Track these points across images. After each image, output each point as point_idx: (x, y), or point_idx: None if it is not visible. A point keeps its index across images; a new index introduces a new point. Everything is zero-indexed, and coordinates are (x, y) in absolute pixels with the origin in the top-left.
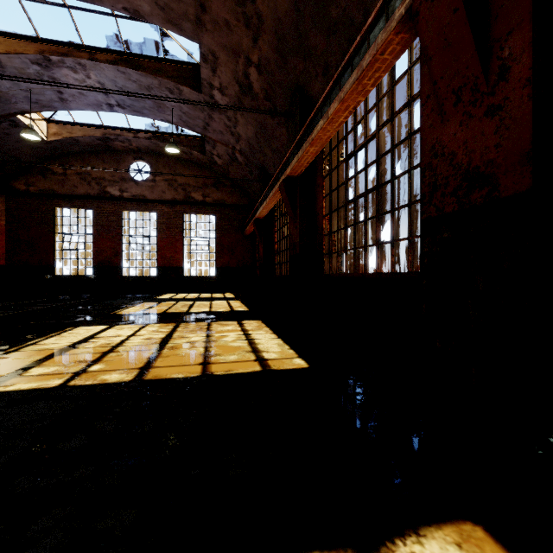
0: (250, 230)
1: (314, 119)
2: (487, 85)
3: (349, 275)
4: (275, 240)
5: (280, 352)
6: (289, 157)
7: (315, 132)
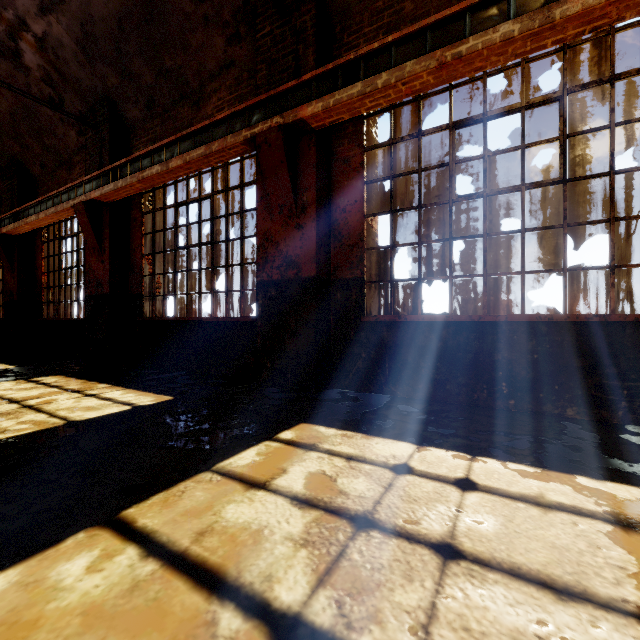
0: None
1: (30, 208)
2: (102, 252)
3: (60, 319)
4: None
5: None
6: (5, 218)
7: (30, 220)
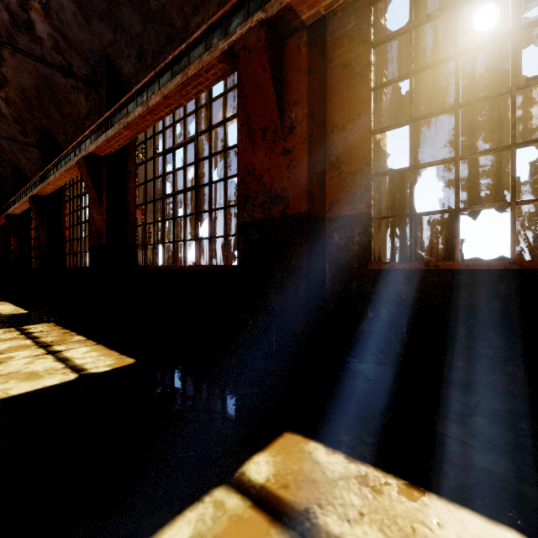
0: (2, 221)
1: (51, 170)
2: (101, 204)
3: (76, 268)
4: (31, 236)
5: (13, 310)
6: (36, 181)
7: (50, 180)
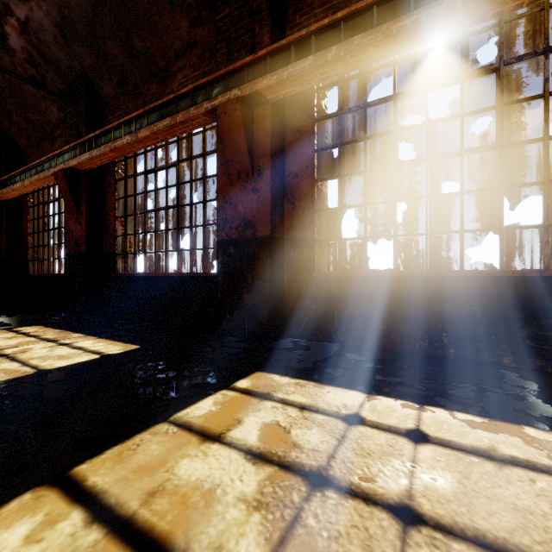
0: None
1: (16, 176)
2: (79, 215)
3: (44, 275)
4: None
5: None
6: None
7: (16, 186)
